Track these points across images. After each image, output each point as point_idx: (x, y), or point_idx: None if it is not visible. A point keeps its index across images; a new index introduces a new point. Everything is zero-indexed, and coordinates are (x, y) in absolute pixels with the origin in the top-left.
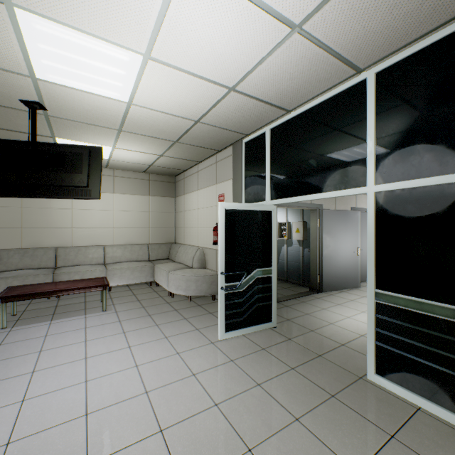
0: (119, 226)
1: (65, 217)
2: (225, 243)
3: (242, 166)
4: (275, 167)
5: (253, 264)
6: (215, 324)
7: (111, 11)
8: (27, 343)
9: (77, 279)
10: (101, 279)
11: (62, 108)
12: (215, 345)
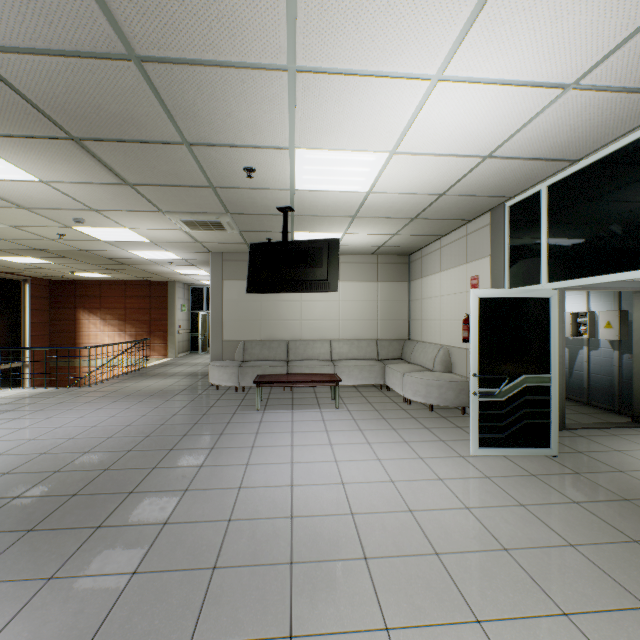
0: (344, 318)
1: (295, 310)
2: (478, 339)
3: (503, 238)
4: (555, 237)
5: (519, 368)
6: (465, 439)
7: (366, 131)
8: (279, 424)
9: (309, 373)
10: (332, 374)
11: (307, 207)
12: (465, 459)
